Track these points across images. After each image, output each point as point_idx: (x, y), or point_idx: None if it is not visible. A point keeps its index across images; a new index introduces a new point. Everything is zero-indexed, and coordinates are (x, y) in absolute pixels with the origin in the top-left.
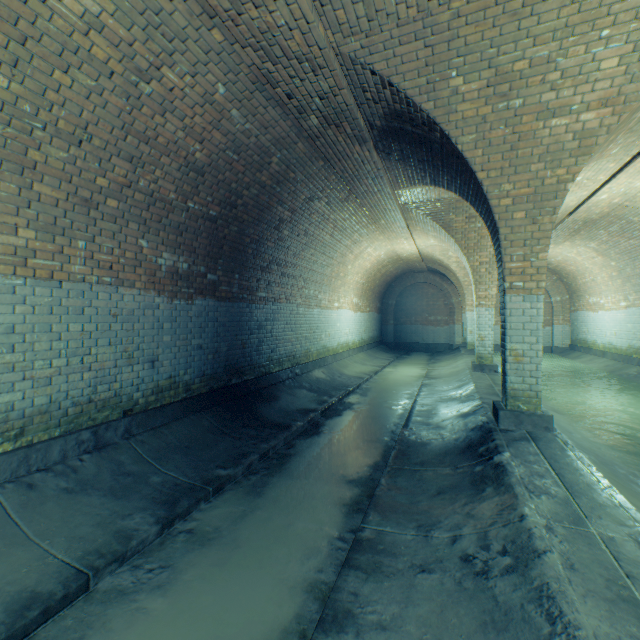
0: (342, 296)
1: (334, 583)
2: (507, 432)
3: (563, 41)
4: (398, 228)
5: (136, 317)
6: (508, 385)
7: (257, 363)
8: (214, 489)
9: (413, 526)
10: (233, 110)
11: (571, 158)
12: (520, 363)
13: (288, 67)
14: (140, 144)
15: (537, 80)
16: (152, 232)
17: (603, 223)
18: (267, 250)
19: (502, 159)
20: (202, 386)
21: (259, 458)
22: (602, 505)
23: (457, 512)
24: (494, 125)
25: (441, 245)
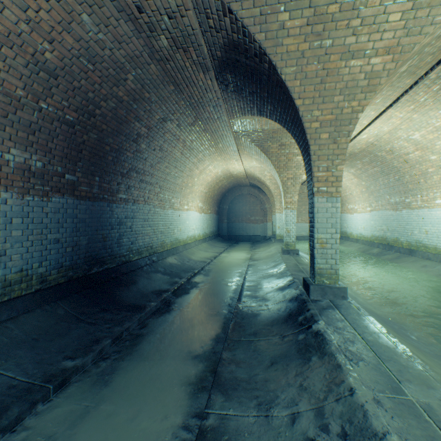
0: (190, 201)
1: None
2: (317, 302)
3: None
4: (231, 151)
5: None
6: (316, 265)
7: (118, 253)
8: (56, 385)
9: (254, 405)
10: (84, 14)
11: (362, 93)
12: (324, 248)
13: None
14: None
15: (344, 24)
16: None
17: (360, 156)
18: (127, 159)
19: (314, 90)
20: (60, 277)
21: (112, 342)
22: (406, 367)
23: (291, 384)
24: (310, 60)
25: (260, 167)
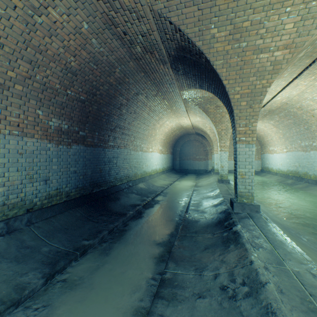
0: (153, 145)
1: (149, 309)
2: (238, 214)
3: (268, 12)
4: (182, 111)
5: (35, 155)
6: (238, 190)
7: (108, 180)
8: (81, 253)
9: (193, 269)
10: (93, 39)
11: (269, 75)
12: (244, 178)
13: (124, 15)
14: (36, 53)
15: (254, 33)
16: (45, 106)
17: (277, 112)
18: (114, 120)
19: (236, 74)
20: (76, 193)
21: (108, 233)
22: (290, 252)
23: (216, 260)
24: (232, 56)
25: (202, 121)
